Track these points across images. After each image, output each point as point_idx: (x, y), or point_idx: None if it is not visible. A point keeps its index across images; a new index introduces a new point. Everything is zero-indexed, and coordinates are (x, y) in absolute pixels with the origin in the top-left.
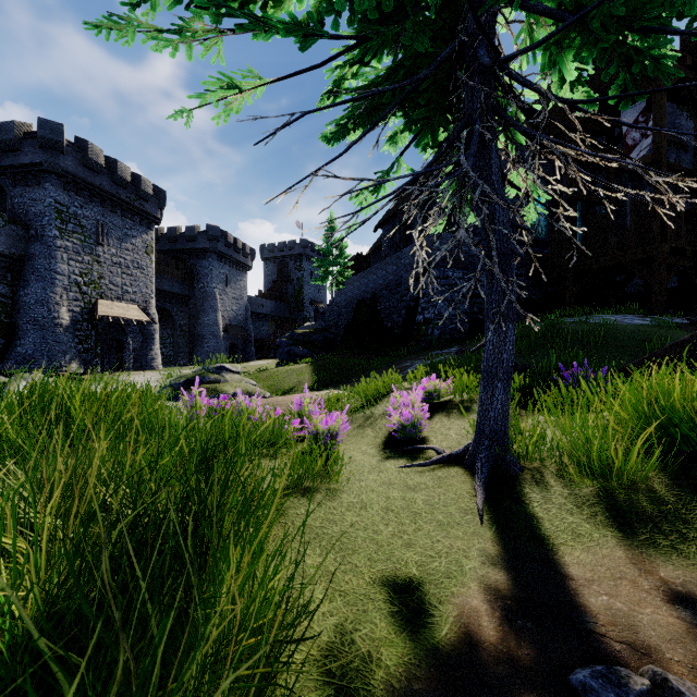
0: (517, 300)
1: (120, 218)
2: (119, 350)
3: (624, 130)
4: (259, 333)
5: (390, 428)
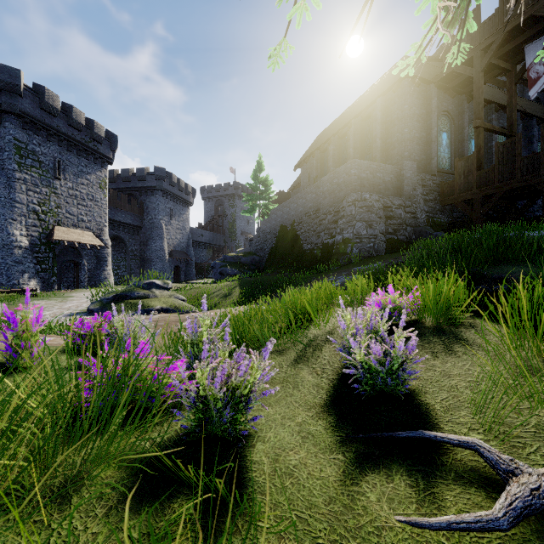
0: (427, 222)
1: (76, 156)
2: (75, 270)
3: (527, 64)
4: (199, 258)
5: (339, 368)
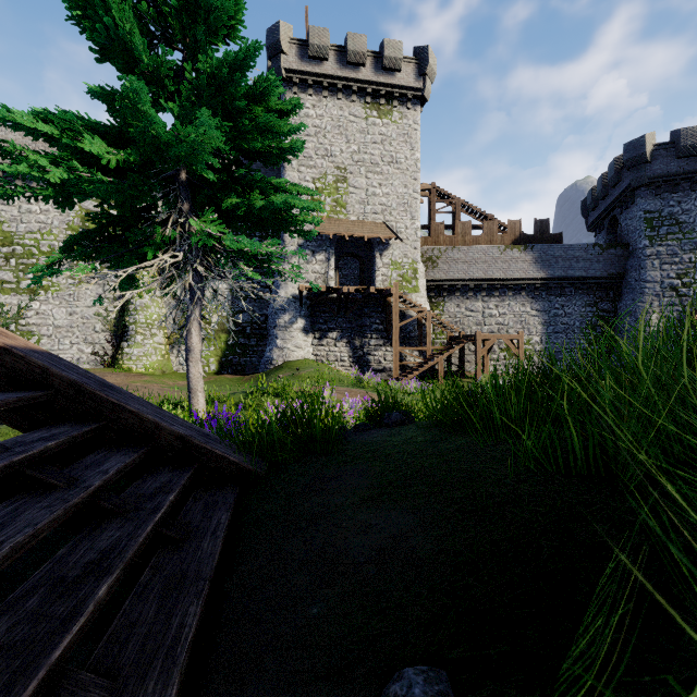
0: None
1: None
2: None
3: None
4: None
5: None
